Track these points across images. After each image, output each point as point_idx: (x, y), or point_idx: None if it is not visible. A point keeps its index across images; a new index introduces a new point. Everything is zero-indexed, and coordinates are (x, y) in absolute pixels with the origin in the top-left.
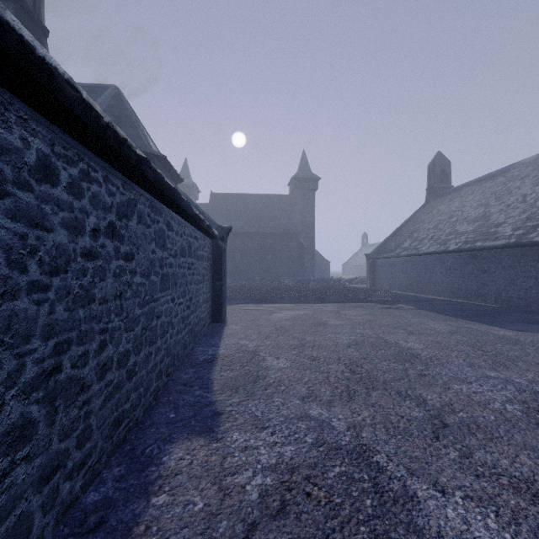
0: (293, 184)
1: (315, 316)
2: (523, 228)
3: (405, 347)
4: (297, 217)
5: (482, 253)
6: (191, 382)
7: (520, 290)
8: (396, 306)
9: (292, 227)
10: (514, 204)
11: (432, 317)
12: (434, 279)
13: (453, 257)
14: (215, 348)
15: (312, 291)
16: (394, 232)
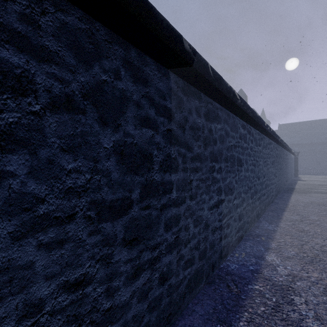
0: None
1: None
2: None
3: None
4: None
5: None
6: (296, 179)
7: None
8: None
9: None
10: None
11: None
12: None
13: None
14: (298, 178)
15: None
16: None
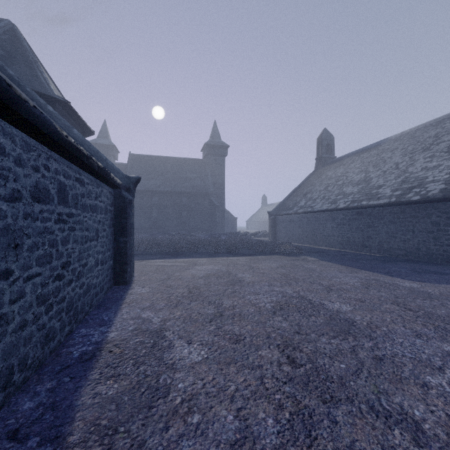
0: (206, 149)
1: (229, 271)
2: (400, 189)
3: (334, 310)
4: (209, 179)
5: (368, 210)
6: (30, 424)
7: (400, 241)
8: (301, 258)
9: (205, 188)
10: (389, 170)
11: (337, 268)
12: (327, 232)
13: (343, 214)
14: (105, 328)
15: (223, 245)
16: (291, 193)
